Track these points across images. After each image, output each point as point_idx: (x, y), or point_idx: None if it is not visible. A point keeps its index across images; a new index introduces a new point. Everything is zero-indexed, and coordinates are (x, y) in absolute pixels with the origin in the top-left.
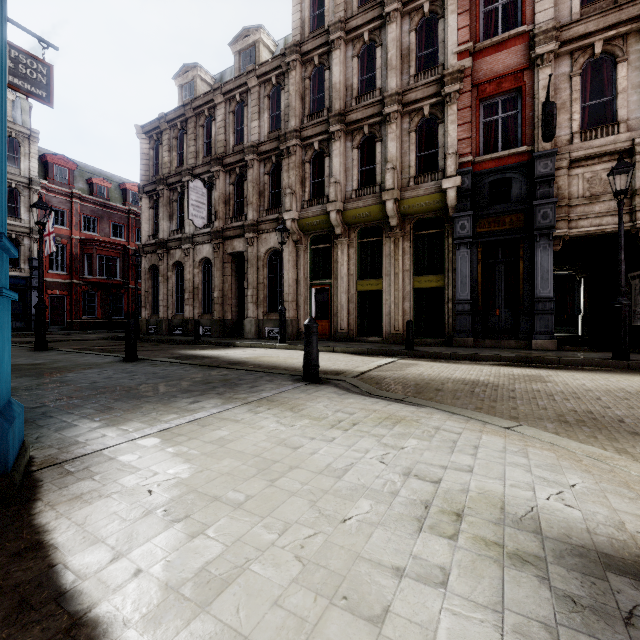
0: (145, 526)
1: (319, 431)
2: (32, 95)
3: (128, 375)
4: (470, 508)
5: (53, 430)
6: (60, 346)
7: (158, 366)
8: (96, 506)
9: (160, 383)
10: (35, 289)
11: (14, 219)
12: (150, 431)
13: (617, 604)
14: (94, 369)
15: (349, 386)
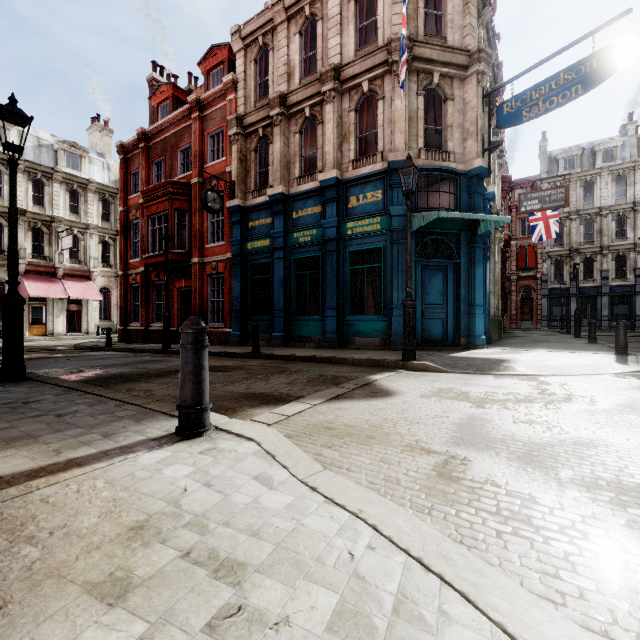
0: (480, 351)
1: (539, 354)
2: (557, 207)
3: (560, 345)
4: (513, 357)
5: (498, 347)
6: (606, 338)
7: (589, 345)
8: (480, 350)
9: (557, 347)
10: (638, 294)
11: (621, 240)
12: (510, 349)
13: (495, 358)
14: (559, 343)
15: (632, 358)
